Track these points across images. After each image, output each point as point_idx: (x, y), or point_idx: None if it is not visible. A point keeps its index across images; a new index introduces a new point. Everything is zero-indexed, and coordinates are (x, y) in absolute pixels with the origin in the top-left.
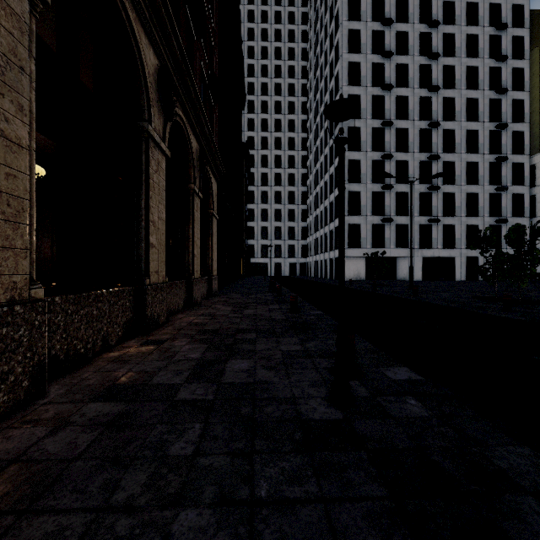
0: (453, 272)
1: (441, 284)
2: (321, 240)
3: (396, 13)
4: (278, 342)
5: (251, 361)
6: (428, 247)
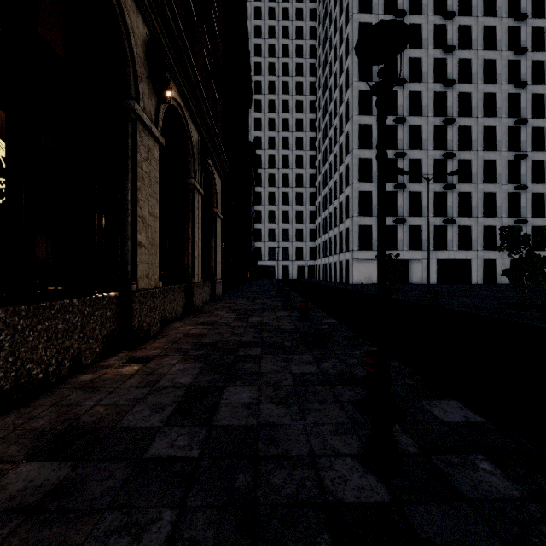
0: (469, 275)
1: (459, 288)
2: (330, 242)
3: (409, 4)
4: (287, 361)
5: (254, 389)
6: (442, 249)
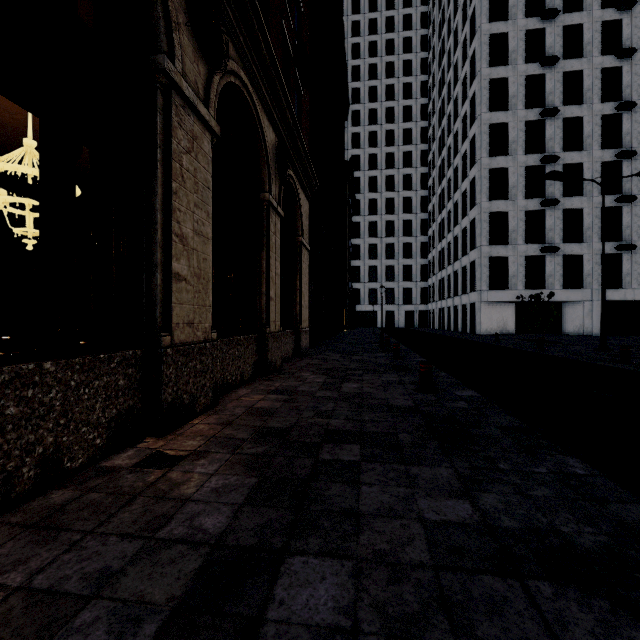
0: None
1: None
2: (448, 280)
3: None
4: (409, 483)
5: (344, 572)
6: (615, 287)
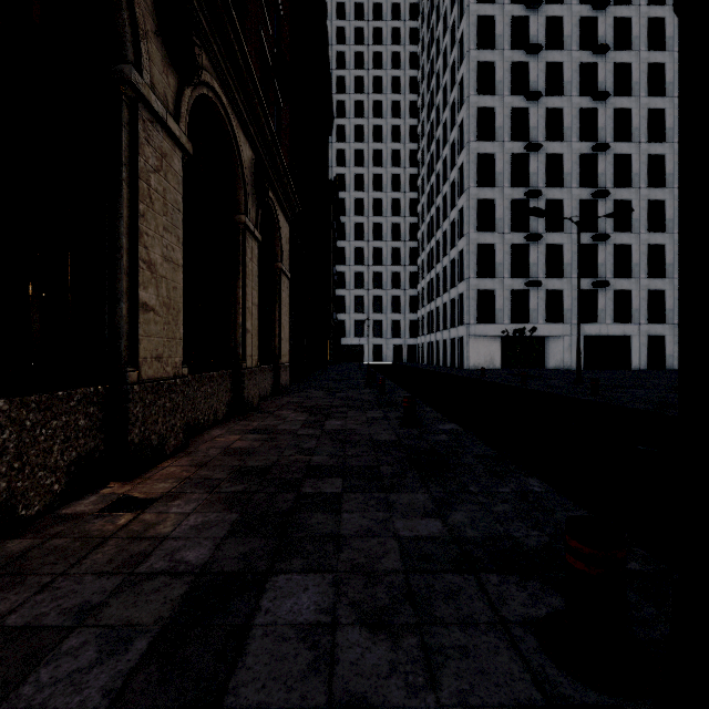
0: (628, 357)
1: (617, 375)
2: (437, 313)
3: None
4: (388, 508)
5: (325, 583)
6: (591, 322)
